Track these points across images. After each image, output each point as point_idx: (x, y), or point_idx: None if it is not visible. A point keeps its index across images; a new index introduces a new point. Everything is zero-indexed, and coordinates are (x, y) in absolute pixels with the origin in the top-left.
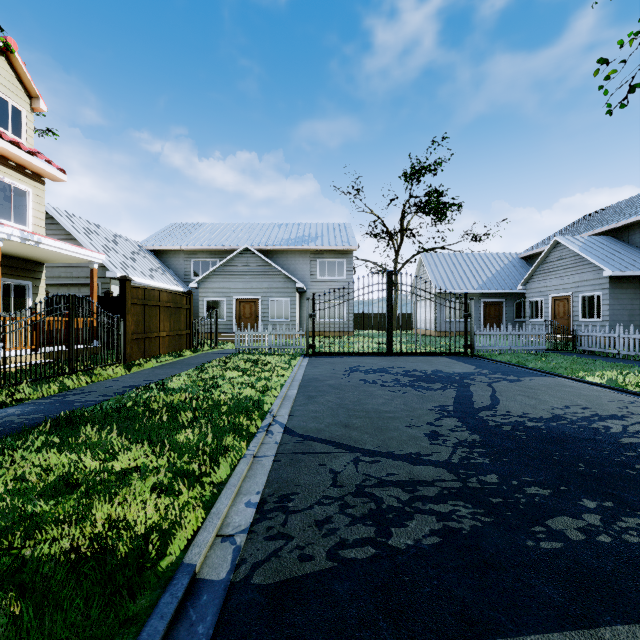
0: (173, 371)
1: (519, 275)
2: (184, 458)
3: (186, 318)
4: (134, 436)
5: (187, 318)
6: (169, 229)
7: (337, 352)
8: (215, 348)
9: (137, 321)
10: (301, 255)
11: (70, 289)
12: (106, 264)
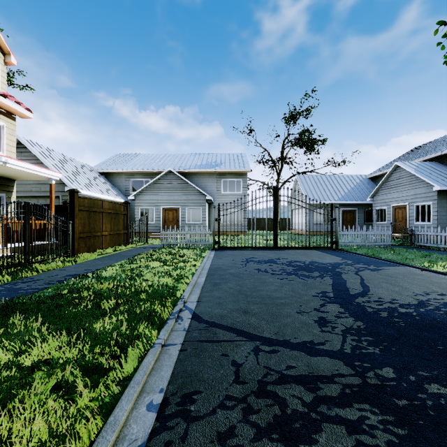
0: (110, 262)
1: (367, 190)
2: (95, 350)
3: (124, 221)
4: (54, 326)
5: (124, 221)
6: (115, 157)
7: (236, 247)
8: (146, 243)
9: (84, 223)
10: (210, 176)
11: (39, 200)
12: (65, 181)
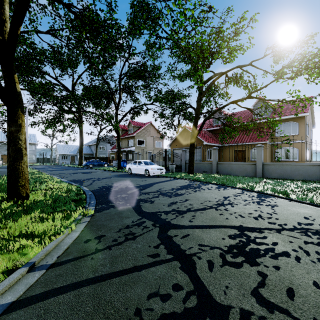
0: None
1: None
2: None
3: None
4: None
5: None
6: None
7: (33, 165)
8: None
9: None
10: None
11: None
12: None
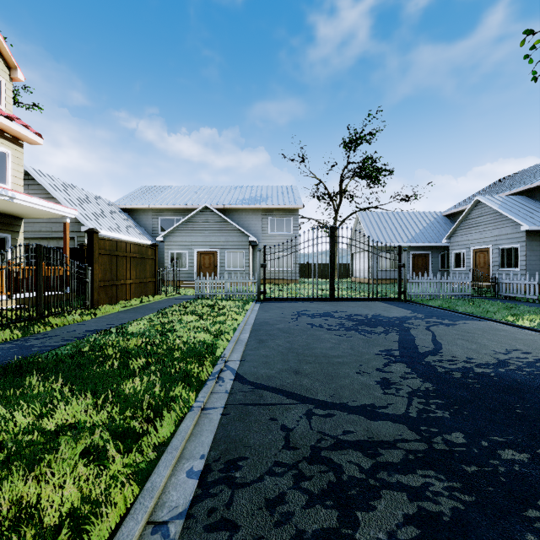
0: (136, 315)
1: (443, 230)
2: (126, 413)
3: (151, 267)
4: (78, 387)
5: (152, 267)
6: (139, 191)
7: (285, 298)
8: (178, 294)
9: (104, 270)
10: (254, 213)
11: (50, 242)
12: (81, 220)
